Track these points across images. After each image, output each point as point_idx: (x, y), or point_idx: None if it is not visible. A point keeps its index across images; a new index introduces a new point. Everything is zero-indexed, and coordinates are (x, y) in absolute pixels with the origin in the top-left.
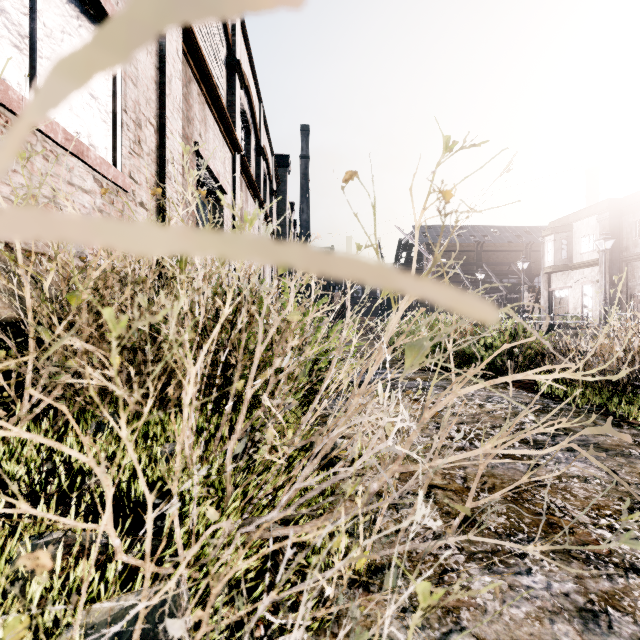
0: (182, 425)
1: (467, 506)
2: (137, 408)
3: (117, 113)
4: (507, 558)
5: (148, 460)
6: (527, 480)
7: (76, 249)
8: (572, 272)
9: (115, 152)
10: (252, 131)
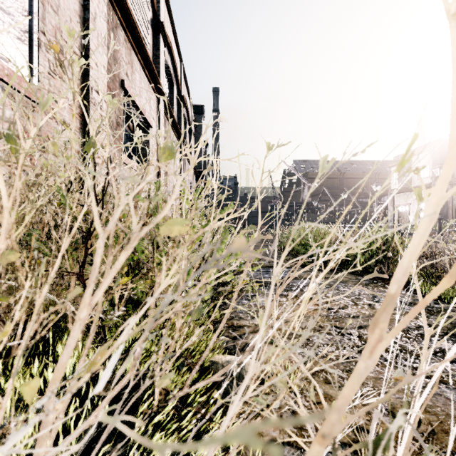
0: None
1: None
2: None
3: (33, 33)
4: None
5: None
6: None
7: None
8: (411, 193)
9: (31, 70)
10: (174, 83)
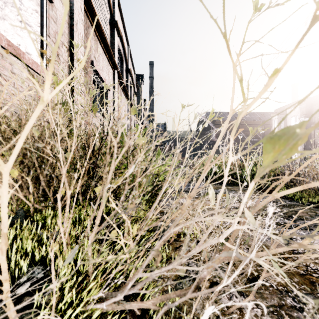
0: (1, 233)
1: (263, 275)
2: (37, 206)
3: (43, 36)
4: (291, 312)
5: (38, 243)
6: (307, 257)
7: (16, 111)
8: None
9: (42, 58)
10: (124, 60)
